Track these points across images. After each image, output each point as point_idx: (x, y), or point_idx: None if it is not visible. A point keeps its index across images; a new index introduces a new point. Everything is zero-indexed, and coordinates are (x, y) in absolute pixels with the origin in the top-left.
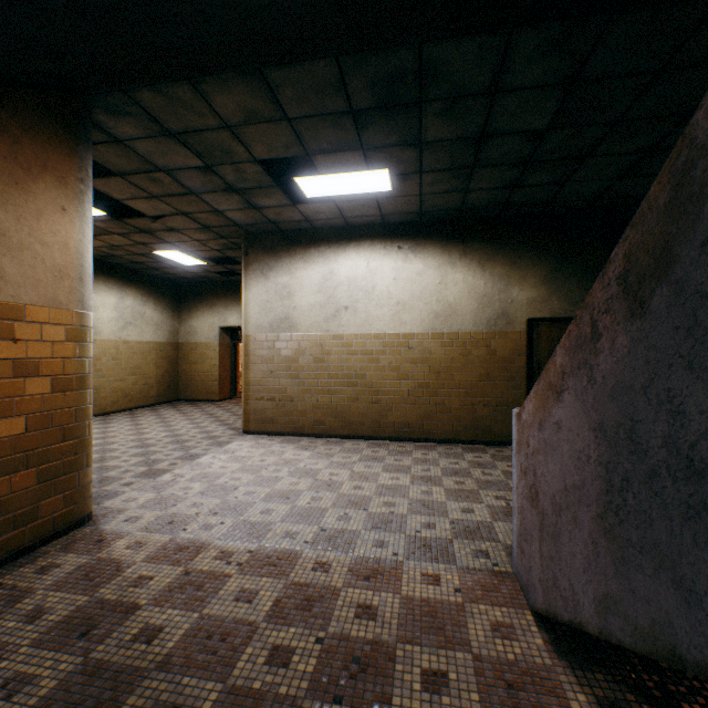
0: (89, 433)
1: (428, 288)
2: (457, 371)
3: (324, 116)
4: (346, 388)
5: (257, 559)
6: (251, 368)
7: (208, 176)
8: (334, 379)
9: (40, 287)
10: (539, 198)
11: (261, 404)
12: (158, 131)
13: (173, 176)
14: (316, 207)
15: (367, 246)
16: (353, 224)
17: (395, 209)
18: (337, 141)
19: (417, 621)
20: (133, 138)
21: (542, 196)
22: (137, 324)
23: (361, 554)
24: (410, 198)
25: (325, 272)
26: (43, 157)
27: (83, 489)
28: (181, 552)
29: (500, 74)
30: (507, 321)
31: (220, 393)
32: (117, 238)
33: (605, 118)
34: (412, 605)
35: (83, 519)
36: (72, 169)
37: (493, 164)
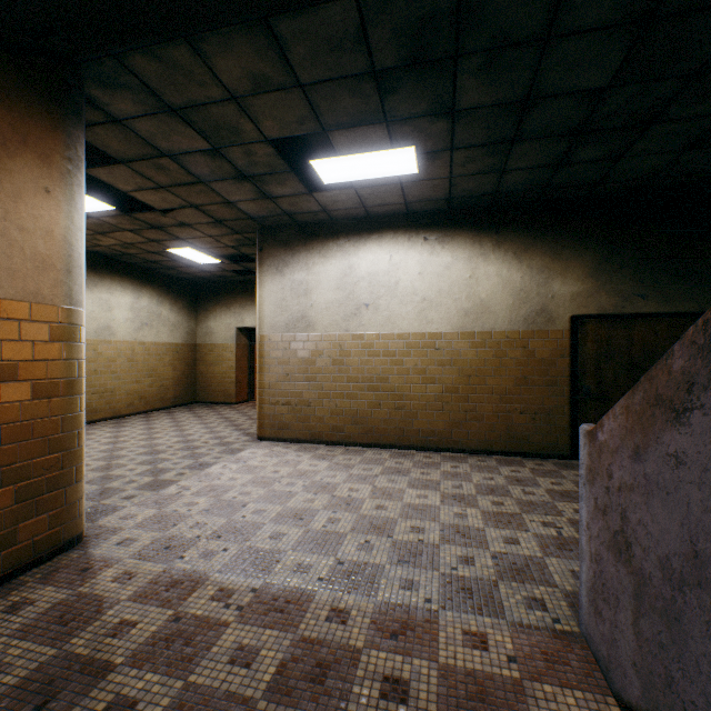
0: (78, 444)
1: (457, 282)
2: (490, 374)
3: (342, 80)
4: (367, 393)
5: (261, 601)
6: (266, 371)
7: (216, 161)
8: (354, 383)
9: (18, 278)
10: (586, 178)
11: (276, 409)
12: (158, 106)
13: (178, 162)
14: (335, 195)
15: (390, 238)
16: (374, 214)
17: (421, 196)
18: (357, 112)
19: (462, 707)
20: (131, 117)
21: (590, 175)
22: (153, 325)
23: (386, 599)
24: (439, 182)
25: (344, 267)
26: (22, 131)
27: (71, 508)
28: (174, 588)
29: (557, 12)
30: (547, 318)
31: (237, 395)
32: (129, 235)
33: (682, 70)
34: (453, 681)
35: (71, 541)
36: (57, 147)
37: (537, 136)
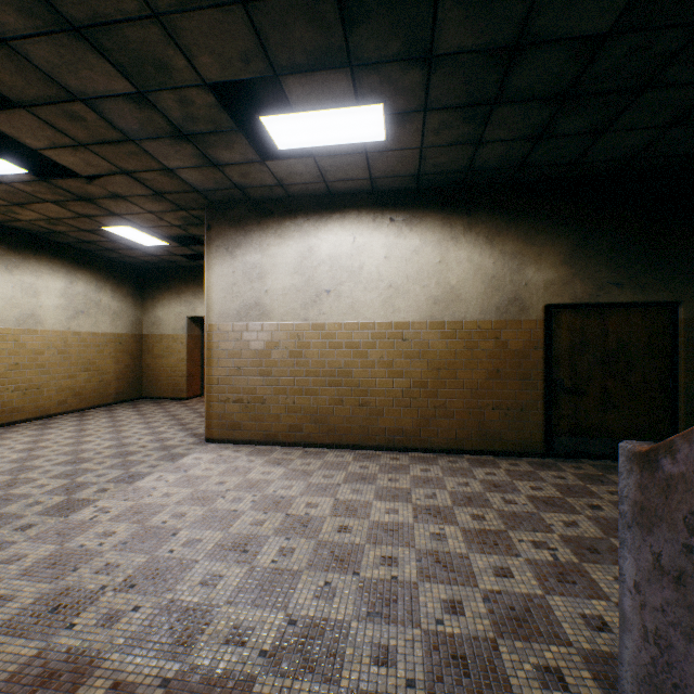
0: None
1: (426, 268)
2: (461, 367)
3: None
4: (328, 388)
5: None
6: (214, 364)
7: (144, 111)
8: (314, 377)
9: None
10: (564, 156)
11: (226, 407)
12: (53, 21)
13: (96, 110)
14: (291, 165)
15: (353, 218)
16: (336, 191)
17: (388, 170)
18: (316, 49)
19: None
20: (20, 36)
21: (569, 153)
22: (91, 313)
23: (353, 685)
24: (408, 153)
25: (303, 249)
26: None
27: None
28: (44, 688)
29: None
30: (520, 307)
31: (189, 390)
32: (53, 208)
33: (693, 15)
34: None
35: None
36: None
37: (521, 98)
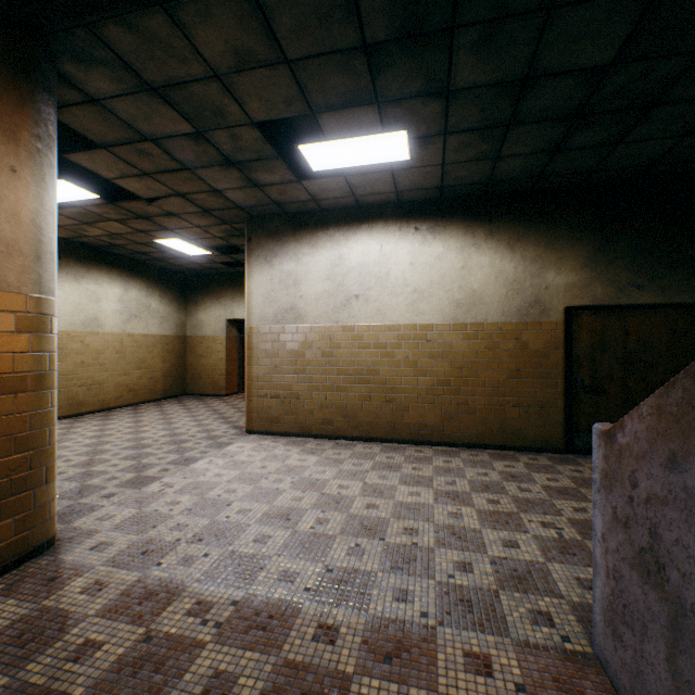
0: (49, 442)
1: (449, 273)
2: (482, 366)
3: (331, 55)
4: (357, 385)
5: (241, 616)
6: (254, 363)
7: (201, 146)
8: (344, 375)
9: None
10: (582, 166)
11: (265, 401)
12: (137, 84)
13: (162, 147)
14: (324, 183)
15: (380, 227)
16: (365, 203)
17: (412, 184)
18: (347, 91)
19: None
20: (110, 97)
21: (587, 162)
22: (142, 317)
23: (378, 613)
24: (431, 169)
25: (334, 258)
26: None
27: (41, 510)
28: (148, 601)
29: None
30: (540, 310)
31: (227, 387)
32: (116, 225)
33: (691, 45)
34: None
35: (41, 546)
36: (25, 123)
37: (534, 119)
